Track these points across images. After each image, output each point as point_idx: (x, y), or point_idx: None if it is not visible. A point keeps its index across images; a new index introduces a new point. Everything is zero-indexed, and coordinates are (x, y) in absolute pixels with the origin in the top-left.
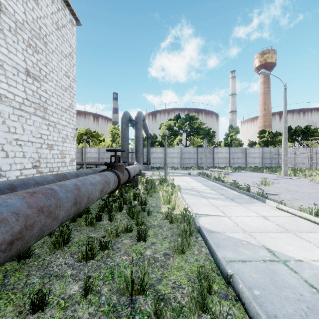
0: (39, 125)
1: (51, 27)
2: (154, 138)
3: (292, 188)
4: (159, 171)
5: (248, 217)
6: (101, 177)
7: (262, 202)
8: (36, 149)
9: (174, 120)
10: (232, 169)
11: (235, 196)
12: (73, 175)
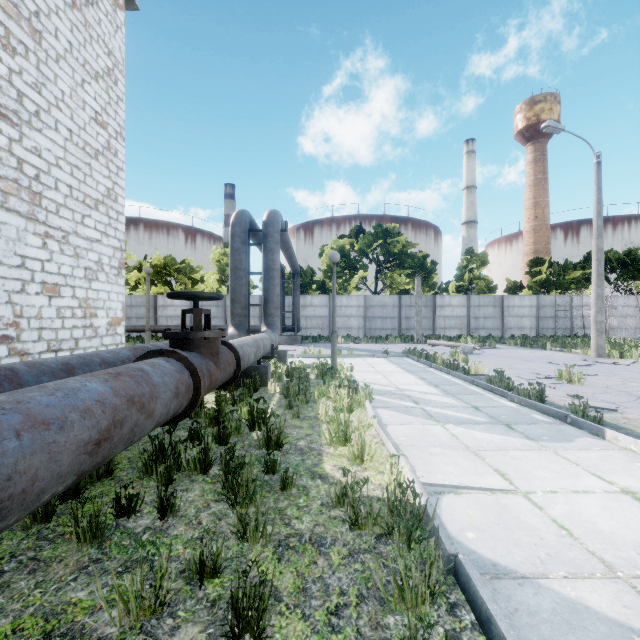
0: (16, 236)
1: None
2: (309, 276)
3: (639, 390)
4: (319, 345)
5: (585, 494)
6: (112, 385)
7: (594, 434)
8: (6, 296)
9: (351, 237)
10: (477, 341)
11: (511, 413)
12: (49, 371)
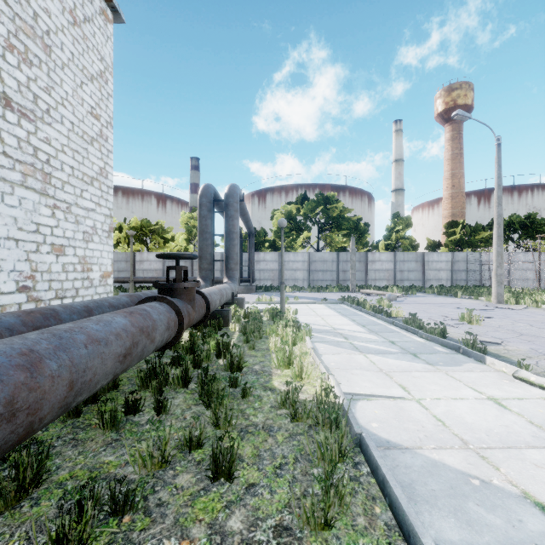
0: (32, 208)
1: (60, 18)
2: (262, 236)
3: (523, 329)
4: (271, 293)
5: (460, 400)
6: (129, 319)
7: (478, 361)
8: (25, 255)
9: (297, 203)
10: (401, 290)
11: (419, 346)
12: (77, 311)
